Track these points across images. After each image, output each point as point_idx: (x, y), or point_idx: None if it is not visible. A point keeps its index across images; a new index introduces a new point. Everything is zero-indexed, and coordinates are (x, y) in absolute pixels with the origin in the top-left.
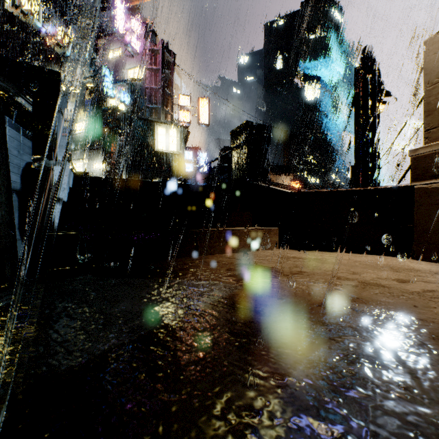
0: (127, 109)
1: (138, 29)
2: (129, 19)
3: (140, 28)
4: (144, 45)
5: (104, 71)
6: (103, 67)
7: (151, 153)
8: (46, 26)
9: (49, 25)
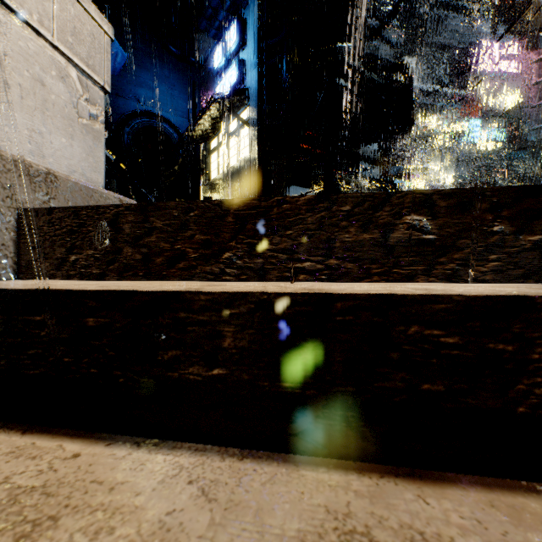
0: (504, 144)
1: (519, 47)
2: (506, 47)
3: (523, 43)
4: (527, 60)
5: (474, 123)
6: (473, 120)
7: (537, 182)
8: (426, 122)
9: (428, 121)
